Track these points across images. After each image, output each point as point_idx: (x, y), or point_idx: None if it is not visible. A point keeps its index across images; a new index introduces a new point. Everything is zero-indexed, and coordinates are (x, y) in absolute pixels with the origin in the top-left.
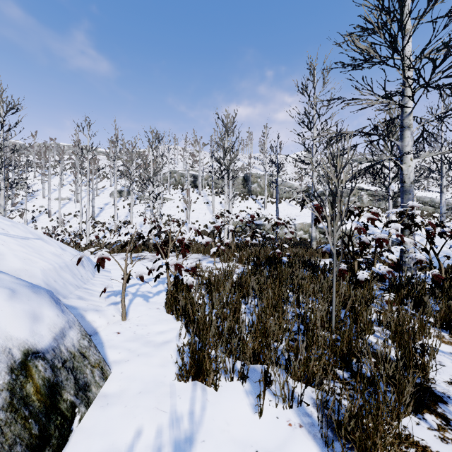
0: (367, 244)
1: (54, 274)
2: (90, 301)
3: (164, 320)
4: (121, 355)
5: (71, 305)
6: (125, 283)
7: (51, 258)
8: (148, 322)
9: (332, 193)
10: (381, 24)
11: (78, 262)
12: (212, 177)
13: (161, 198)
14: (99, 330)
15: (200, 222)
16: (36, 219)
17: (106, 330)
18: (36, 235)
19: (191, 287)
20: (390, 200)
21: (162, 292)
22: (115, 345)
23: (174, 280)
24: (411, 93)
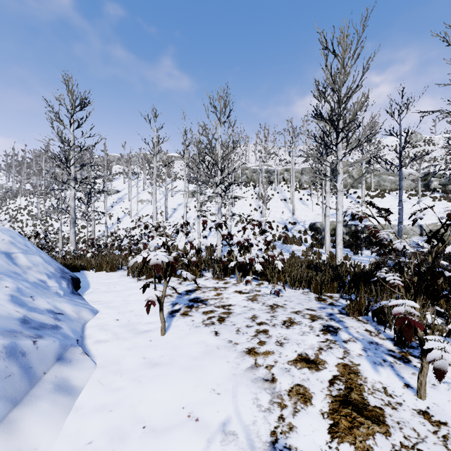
0: None
1: None
2: None
3: None
4: None
5: None
6: None
7: None
8: None
9: None
10: None
11: None
12: (292, 168)
13: (232, 196)
14: None
15: (277, 222)
16: (120, 220)
17: None
18: None
19: None
20: None
21: None
22: None
23: None
24: None
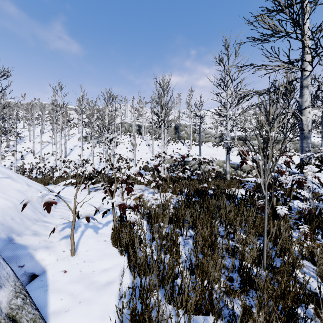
0: (286, 183)
1: (12, 211)
2: (44, 237)
3: (109, 255)
4: (63, 302)
5: (23, 244)
6: (74, 222)
7: (15, 195)
8: (95, 257)
9: (263, 140)
10: (288, 3)
11: (22, 208)
12: (152, 126)
13: (115, 141)
14: (47, 268)
15: (143, 159)
16: (24, 157)
17: (54, 268)
18: (6, 174)
19: (134, 225)
20: (287, 144)
21: (110, 222)
22: (59, 287)
23: (119, 216)
24: (309, 60)
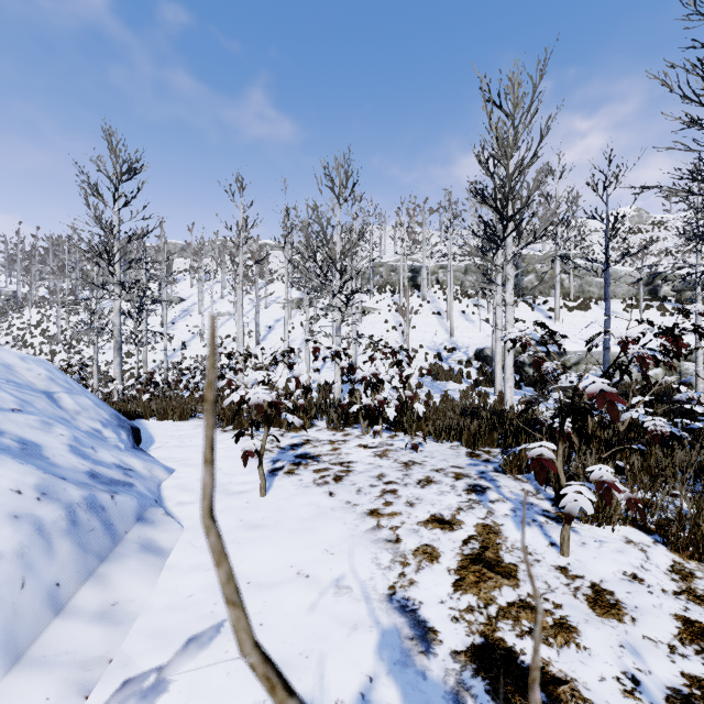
0: None
1: None
2: None
3: None
4: None
5: None
6: None
7: None
8: None
9: None
10: None
11: None
12: (449, 265)
13: (358, 307)
14: None
15: (426, 348)
16: (187, 344)
17: None
18: None
19: None
20: None
21: None
22: None
23: None
24: None
